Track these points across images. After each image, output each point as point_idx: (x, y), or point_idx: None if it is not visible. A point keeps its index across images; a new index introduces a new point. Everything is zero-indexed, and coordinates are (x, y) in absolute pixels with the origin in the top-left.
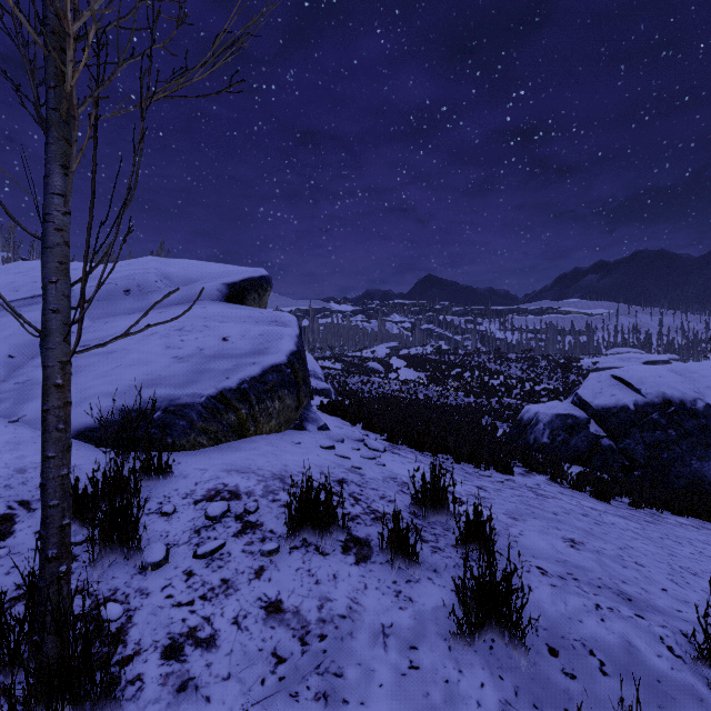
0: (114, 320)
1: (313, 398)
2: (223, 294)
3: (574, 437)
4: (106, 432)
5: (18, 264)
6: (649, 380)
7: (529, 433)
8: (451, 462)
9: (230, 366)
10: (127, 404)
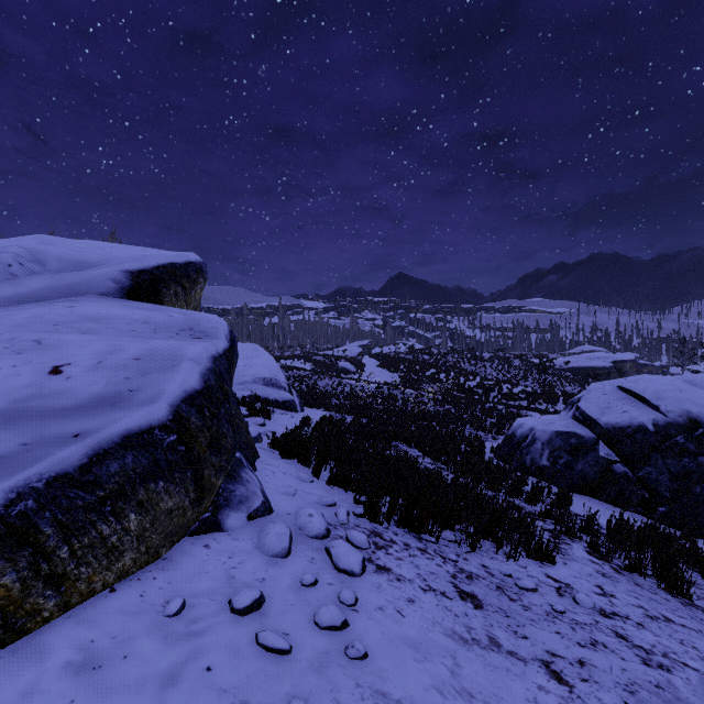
0: None
1: (271, 417)
2: (122, 287)
3: (580, 460)
4: None
5: None
6: (668, 395)
7: (525, 454)
8: (465, 552)
9: (10, 446)
10: None
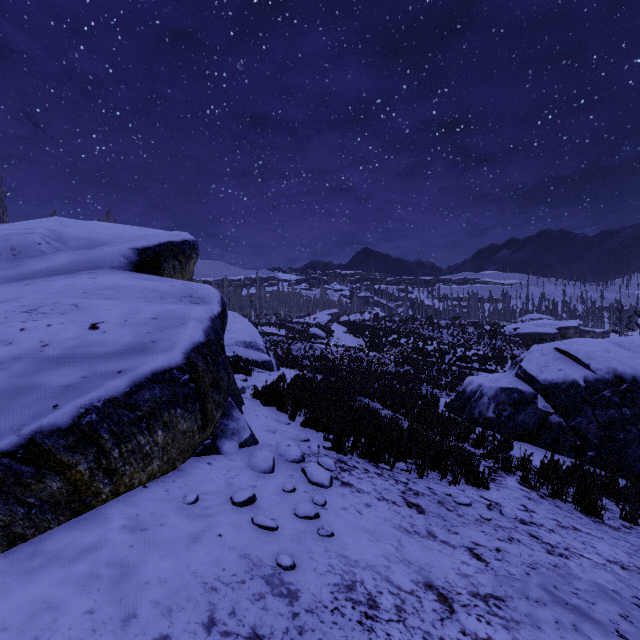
0: None
1: (251, 374)
2: (131, 261)
3: (521, 412)
4: None
5: None
6: (597, 355)
7: (473, 407)
8: (414, 478)
9: (74, 378)
10: None
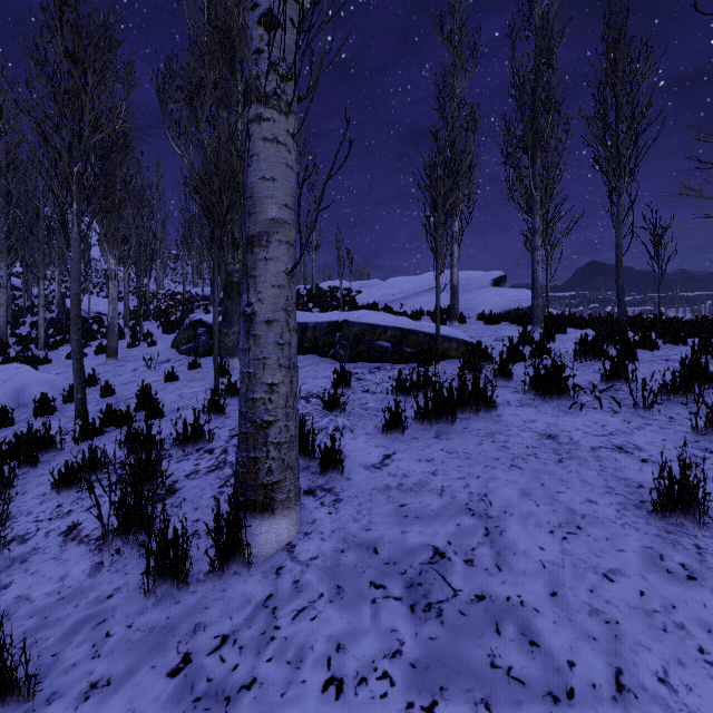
0: (463, 295)
1: None
2: (492, 284)
3: None
4: (514, 310)
5: (397, 279)
6: None
7: None
8: None
9: (527, 301)
10: (504, 310)
